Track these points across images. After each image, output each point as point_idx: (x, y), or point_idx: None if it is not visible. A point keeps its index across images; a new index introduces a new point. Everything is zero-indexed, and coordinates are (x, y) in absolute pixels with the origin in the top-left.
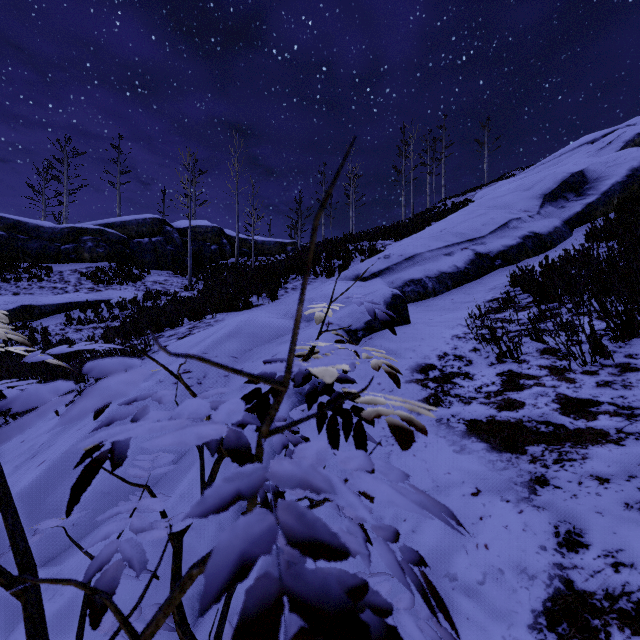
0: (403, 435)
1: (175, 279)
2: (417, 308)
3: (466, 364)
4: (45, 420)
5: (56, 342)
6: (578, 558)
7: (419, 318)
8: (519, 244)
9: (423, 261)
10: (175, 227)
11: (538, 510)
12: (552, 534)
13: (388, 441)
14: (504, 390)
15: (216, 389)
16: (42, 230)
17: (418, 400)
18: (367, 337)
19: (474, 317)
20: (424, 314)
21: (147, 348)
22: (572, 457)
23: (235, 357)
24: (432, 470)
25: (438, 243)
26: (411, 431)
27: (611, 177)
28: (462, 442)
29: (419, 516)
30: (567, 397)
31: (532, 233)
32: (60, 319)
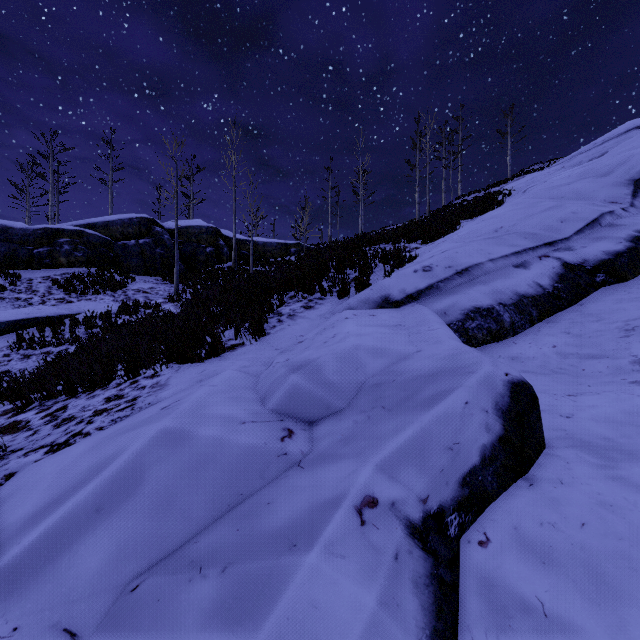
0: None
1: (162, 286)
2: None
3: None
4: None
5: None
6: None
7: None
8: (630, 250)
9: (484, 276)
10: (166, 227)
11: None
12: None
13: None
14: None
15: None
16: (11, 232)
17: None
18: (472, 531)
19: None
20: None
21: None
22: None
23: (73, 634)
24: None
25: (502, 248)
26: None
27: None
28: None
29: None
30: None
31: None
32: (9, 340)
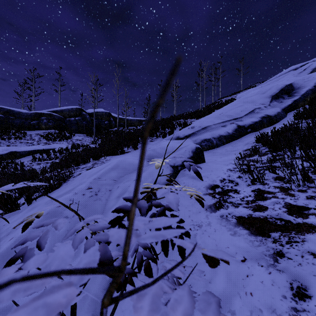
0: (212, 259)
1: (87, 138)
2: (208, 154)
3: (235, 185)
4: (17, 213)
5: (27, 170)
6: (305, 304)
7: (209, 159)
8: (260, 121)
9: (211, 129)
10: (87, 112)
11: (280, 272)
12: (289, 288)
13: (195, 227)
14: (256, 200)
15: (94, 215)
16: (21, 114)
17: (210, 204)
18: (183, 169)
19: (238, 159)
20: (212, 157)
21: (71, 174)
22: (296, 240)
23: (115, 180)
24: (219, 245)
25: (218, 120)
26: (218, 259)
27: (306, 87)
28: (234, 229)
29: (212, 273)
30: (291, 204)
31: (266, 115)
32: (30, 158)
